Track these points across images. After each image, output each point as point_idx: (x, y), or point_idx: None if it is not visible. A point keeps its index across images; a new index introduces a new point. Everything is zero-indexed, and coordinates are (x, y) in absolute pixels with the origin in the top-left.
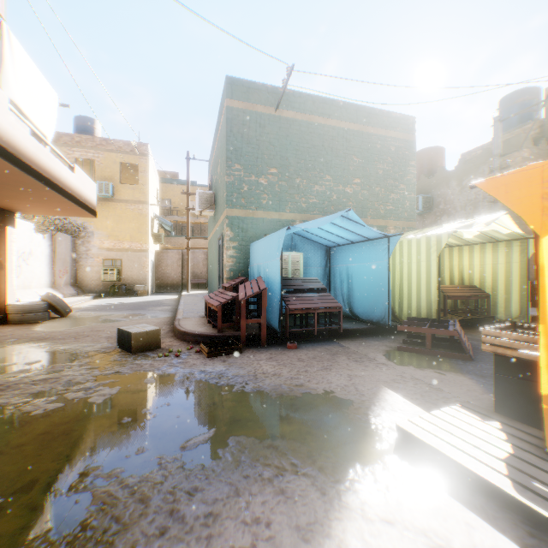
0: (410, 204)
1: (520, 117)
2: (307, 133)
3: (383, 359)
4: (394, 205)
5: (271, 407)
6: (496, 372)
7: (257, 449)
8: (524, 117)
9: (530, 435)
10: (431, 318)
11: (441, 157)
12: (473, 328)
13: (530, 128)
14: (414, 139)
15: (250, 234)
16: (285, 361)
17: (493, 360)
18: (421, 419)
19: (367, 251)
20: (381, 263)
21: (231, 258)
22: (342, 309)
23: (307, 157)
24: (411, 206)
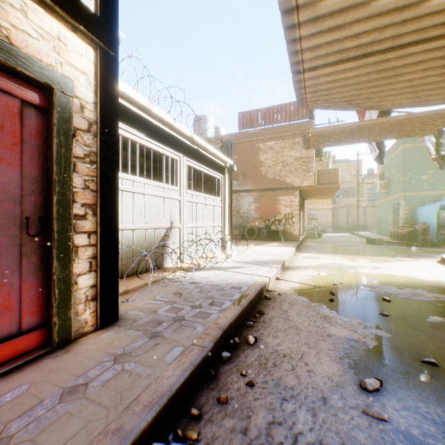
0: None
1: None
2: None
3: None
4: None
5: (435, 252)
6: None
7: (433, 253)
8: None
9: None
10: None
11: None
12: None
13: None
14: None
15: (414, 203)
16: (438, 249)
17: None
18: None
19: None
20: None
21: (404, 214)
22: None
23: None
24: None
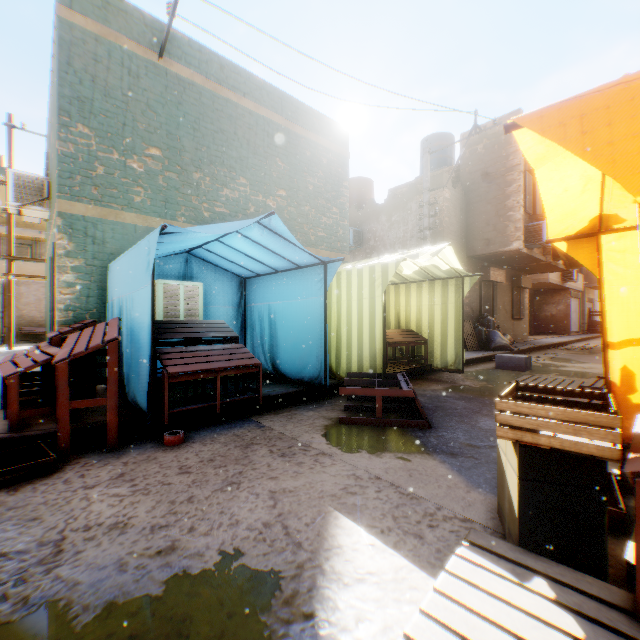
0: (344, 232)
1: (439, 161)
2: (212, 109)
3: (323, 443)
4: (326, 231)
5: None
6: (522, 476)
7: None
8: (442, 162)
9: (601, 600)
10: (375, 372)
11: (370, 191)
12: (413, 379)
13: (456, 164)
14: (348, 155)
15: (110, 248)
16: (151, 480)
17: (519, 454)
18: (428, 619)
19: (297, 283)
20: (315, 299)
21: (71, 286)
22: (263, 365)
23: (212, 144)
24: (345, 236)
